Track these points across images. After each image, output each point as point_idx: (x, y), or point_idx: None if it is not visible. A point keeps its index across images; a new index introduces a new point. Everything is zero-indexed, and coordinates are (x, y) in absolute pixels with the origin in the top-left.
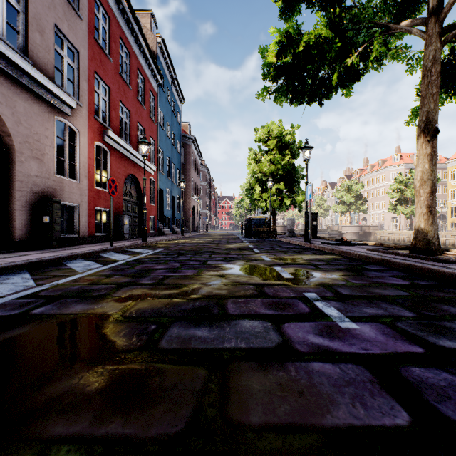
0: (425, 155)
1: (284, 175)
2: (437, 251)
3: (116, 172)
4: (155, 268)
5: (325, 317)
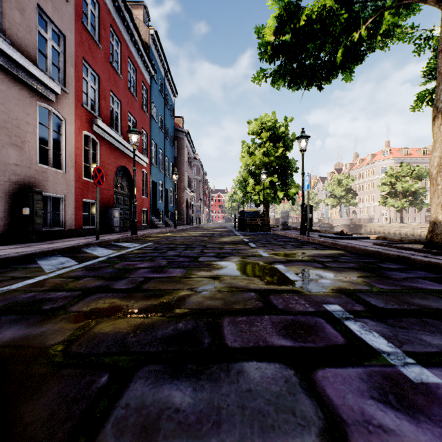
0: None
1: (277, 168)
2: None
3: (106, 163)
4: (138, 266)
5: (375, 354)
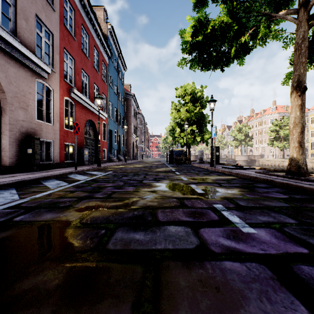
0: (296, 106)
1: (196, 120)
2: (306, 174)
3: (79, 118)
4: (106, 185)
5: (231, 223)
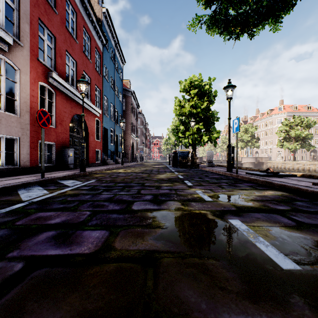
0: None
1: (203, 118)
2: None
3: (62, 111)
4: (46, 223)
5: None
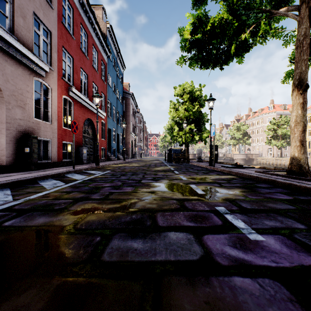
0: (298, 104)
1: (194, 119)
2: (307, 173)
3: (78, 117)
4: (103, 185)
5: (236, 229)
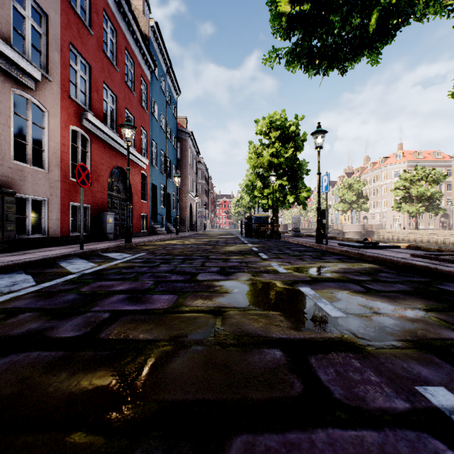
0: None
1: (287, 170)
2: None
3: (99, 163)
4: (112, 290)
5: None
